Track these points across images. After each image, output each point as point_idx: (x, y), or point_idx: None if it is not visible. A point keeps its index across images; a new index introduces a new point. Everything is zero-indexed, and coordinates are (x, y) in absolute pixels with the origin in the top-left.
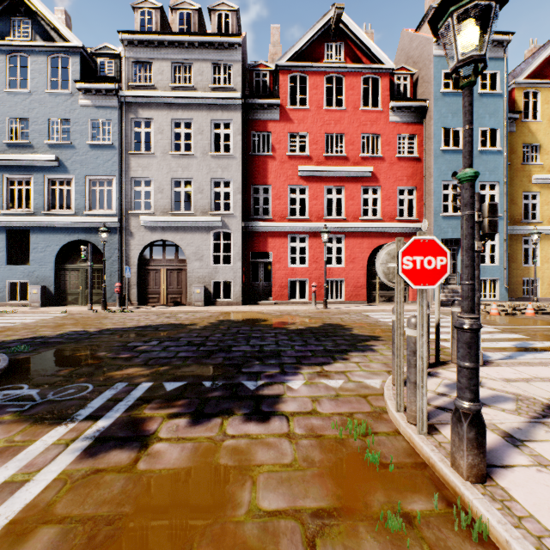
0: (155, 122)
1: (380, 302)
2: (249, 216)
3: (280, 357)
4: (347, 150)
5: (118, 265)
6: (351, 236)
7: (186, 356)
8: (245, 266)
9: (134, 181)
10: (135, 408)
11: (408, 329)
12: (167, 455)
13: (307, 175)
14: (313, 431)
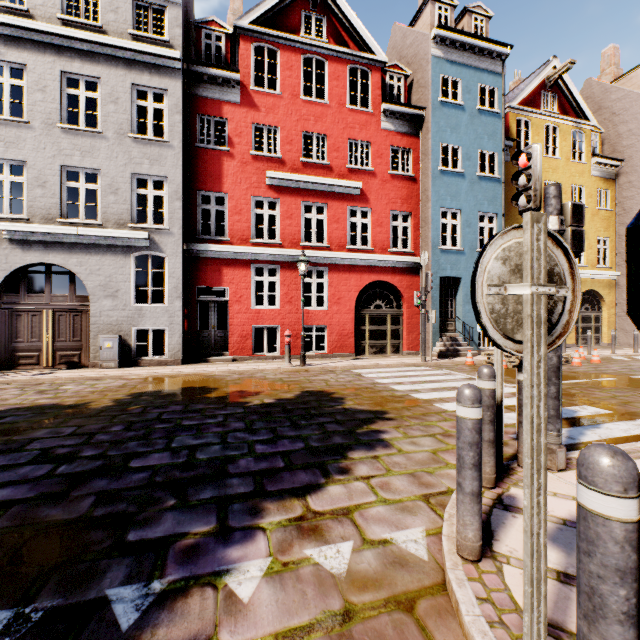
0: (31, 71)
1: (370, 353)
2: (195, 236)
3: (224, 478)
4: (331, 158)
5: None
6: (335, 270)
7: (5, 500)
8: (188, 307)
9: None
10: None
11: (596, 494)
12: None
13: (278, 185)
14: None
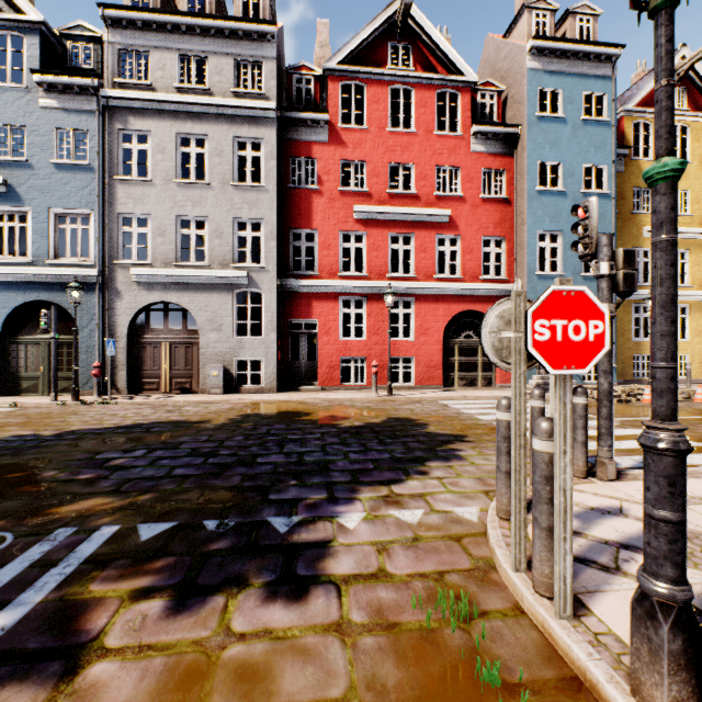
0: (154, 136)
1: (459, 386)
2: (287, 272)
3: (328, 471)
4: (418, 187)
5: (98, 338)
6: (422, 300)
7: (184, 474)
8: (281, 339)
9: (122, 219)
10: (75, 581)
11: (537, 440)
12: (109, 694)
13: (365, 218)
14: (381, 616)
